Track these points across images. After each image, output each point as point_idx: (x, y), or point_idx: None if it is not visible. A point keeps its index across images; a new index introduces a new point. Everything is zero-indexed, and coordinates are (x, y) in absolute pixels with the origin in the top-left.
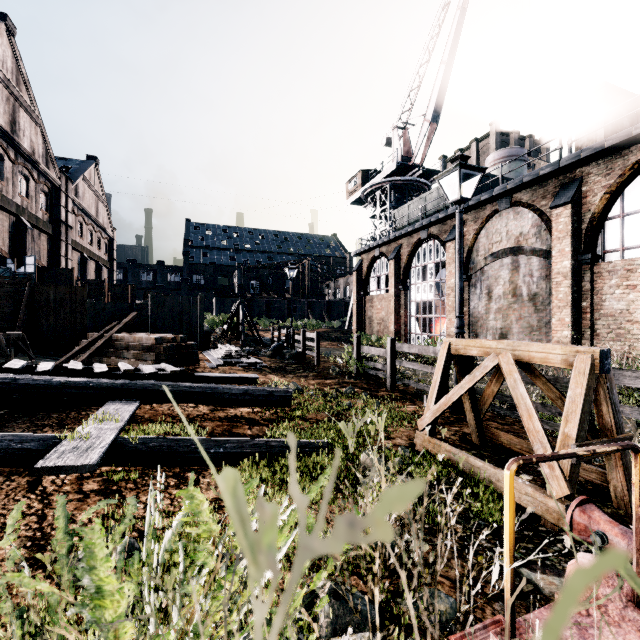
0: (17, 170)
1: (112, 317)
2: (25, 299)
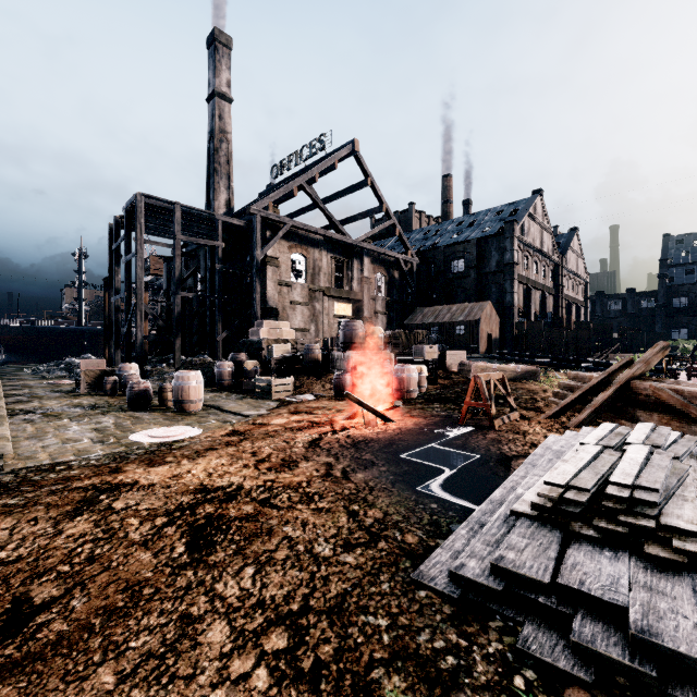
0: (541, 265)
1: (604, 346)
2: (564, 338)
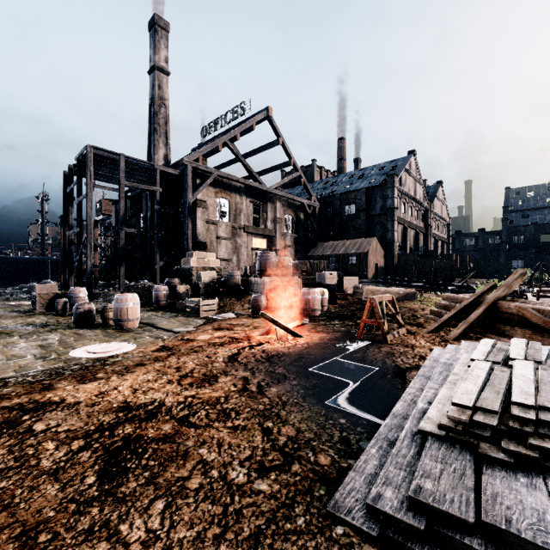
0: (415, 209)
1: (464, 273)
2: (433, 267)
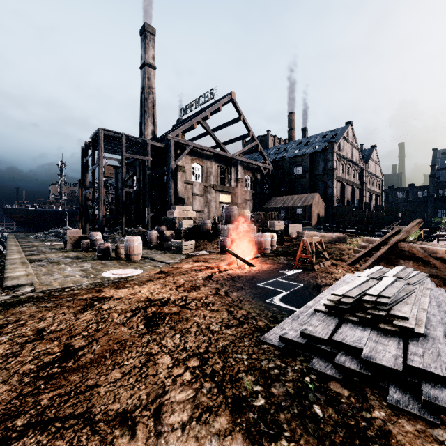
0: (351, 169)
1: (392, 221)
2: (366, 216)
